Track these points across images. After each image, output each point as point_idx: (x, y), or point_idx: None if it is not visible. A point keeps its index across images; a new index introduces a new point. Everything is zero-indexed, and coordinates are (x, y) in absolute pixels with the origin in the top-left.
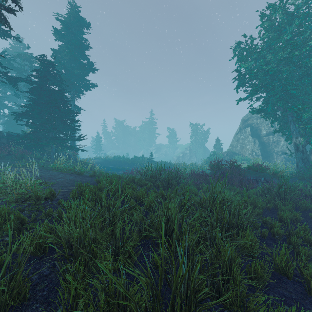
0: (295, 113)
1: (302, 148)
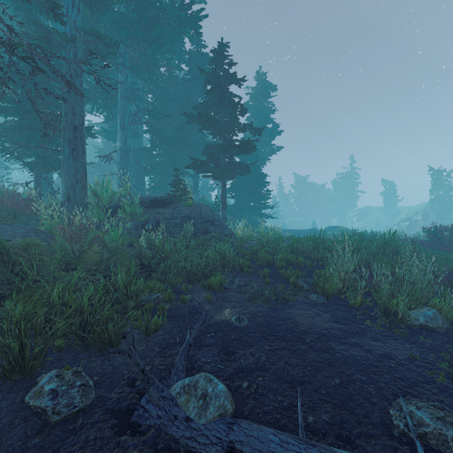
0: None
1: None
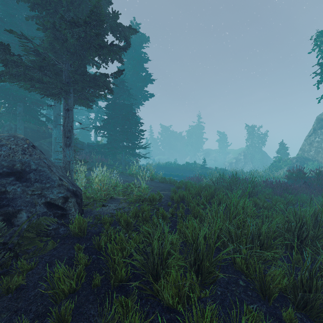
0: None
1: None
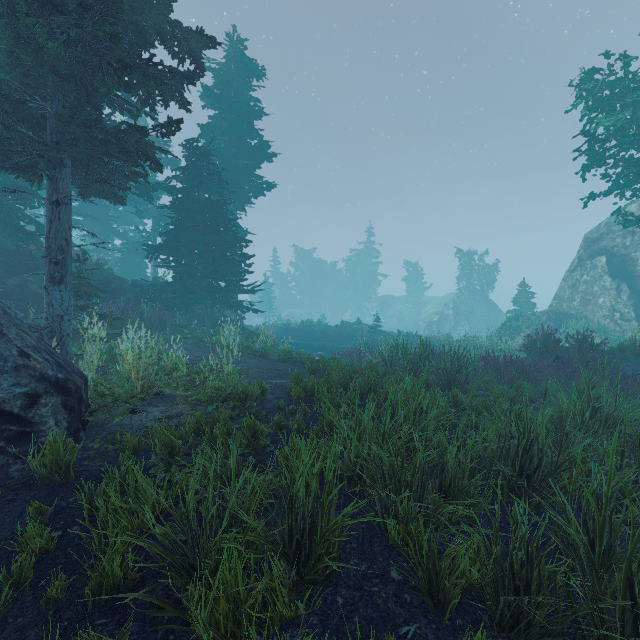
0: None
1: None
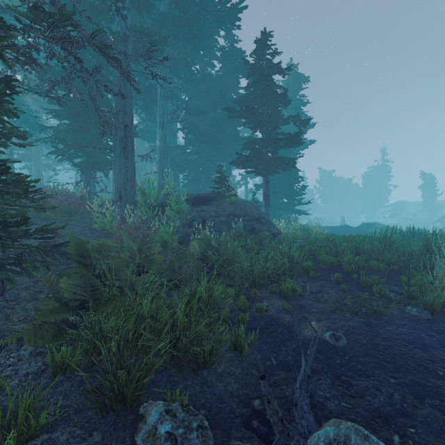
0: None
1: None
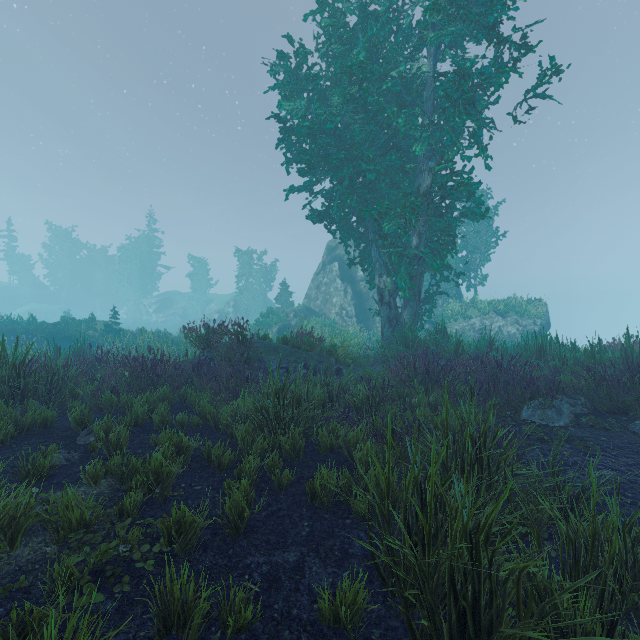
0: (376, 223)
1: (388, 298)
